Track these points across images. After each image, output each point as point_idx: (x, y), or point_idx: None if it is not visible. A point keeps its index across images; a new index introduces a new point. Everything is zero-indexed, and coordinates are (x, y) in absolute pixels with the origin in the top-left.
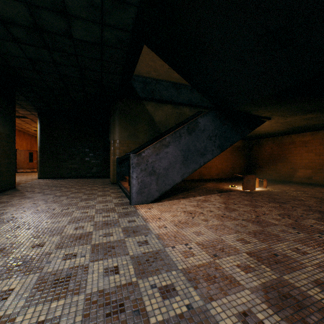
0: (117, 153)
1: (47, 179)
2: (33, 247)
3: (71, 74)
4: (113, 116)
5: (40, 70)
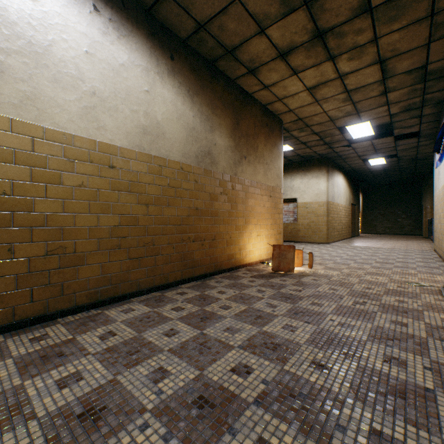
0: (427, 215)
1: (368, 234)
2: (395, 243)
3: (393, 174)
4: (424, 189)
5: (376, 176)
